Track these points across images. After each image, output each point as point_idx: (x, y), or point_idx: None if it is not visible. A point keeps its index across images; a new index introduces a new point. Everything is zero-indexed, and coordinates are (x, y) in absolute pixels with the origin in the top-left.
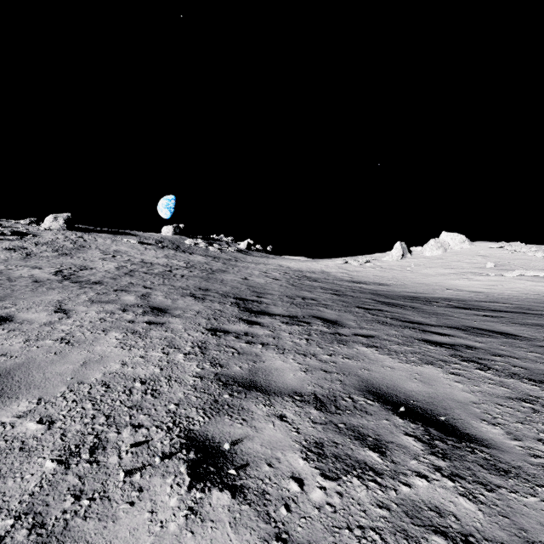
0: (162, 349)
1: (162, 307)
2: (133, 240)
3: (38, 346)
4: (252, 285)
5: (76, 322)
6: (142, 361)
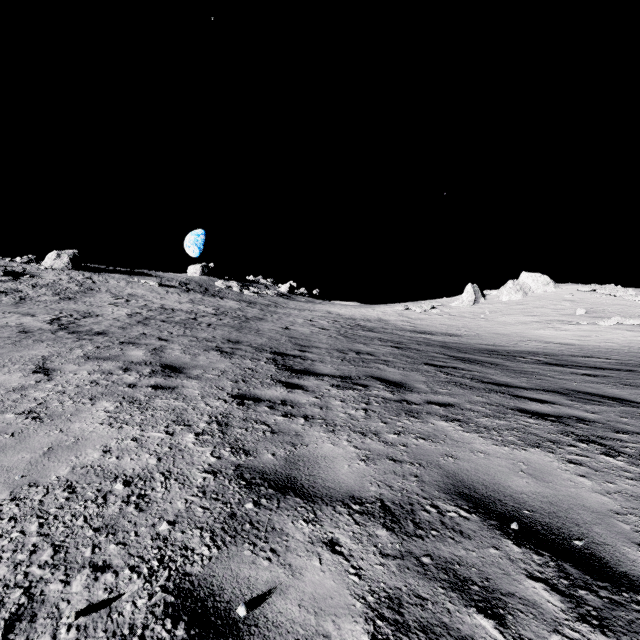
0: (166, 427)
1: (177, 365)
2: (153, 282)
3: None
4: (294, 336)
5: (58, 387)
6: (133, 446)
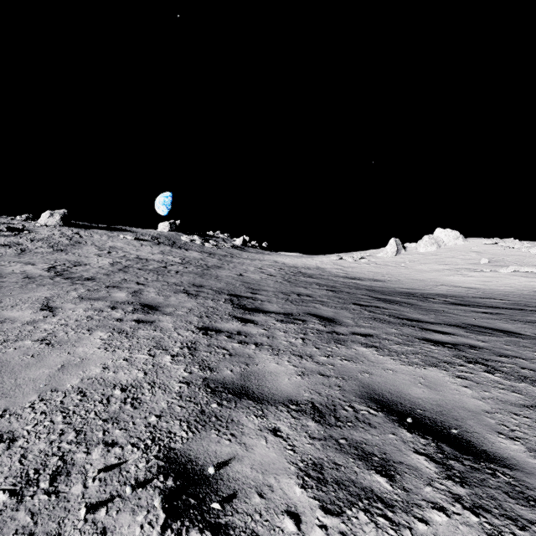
0: (149, 351)
1: (154, 304)
2: (129, 237)
3: (16, 347)
4: (246, 281)
5: (61, 321)
6: (125, 364)
